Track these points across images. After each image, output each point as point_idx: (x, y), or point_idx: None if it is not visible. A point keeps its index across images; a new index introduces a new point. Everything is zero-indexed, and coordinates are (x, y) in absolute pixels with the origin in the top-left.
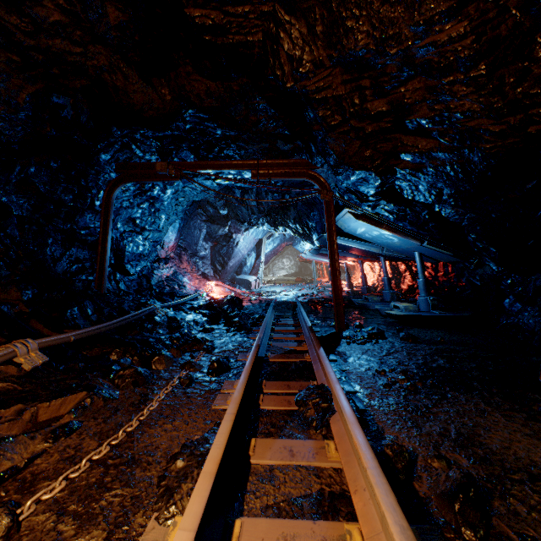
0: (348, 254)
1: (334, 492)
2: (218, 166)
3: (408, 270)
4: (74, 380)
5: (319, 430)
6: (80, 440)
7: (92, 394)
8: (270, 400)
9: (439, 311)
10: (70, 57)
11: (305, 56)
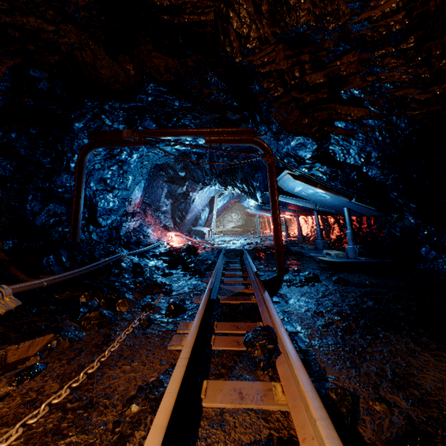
0: (287, 209)
1: (282, 438)
2: (176, 134)
3: (337, 222)
4: (44, 323)
5: (266, 371)
6: (43, 383)
7: (58, 336)
8: (220, 340)
9: (364, 258)
10: (44, 35)
11: (252, 33)
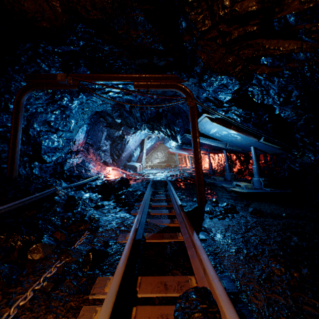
0: (201, 149)
1: None
2: (107, 78)
3: (238, 159)
4: None
5: None
6: None
7: None
8: (144, 317)
9: (269, 188)
10: None
11: None
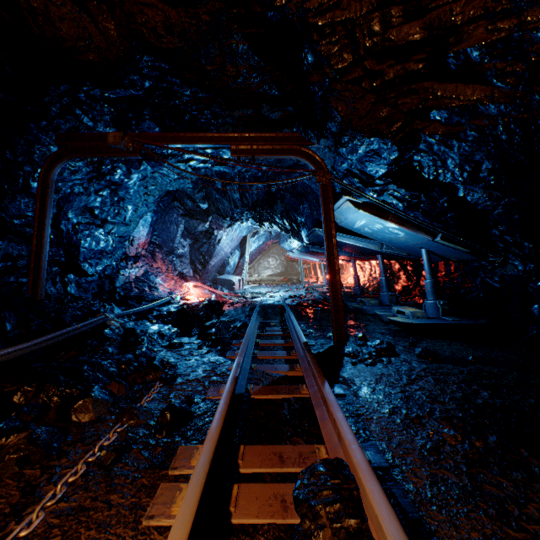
0: (340, 252)
1: None
2: (188, 140)
3: (403, 269)
4: None
5: None
6: None
7: None
8: (249, 497)
9: (451, 318)
10: None
11: None
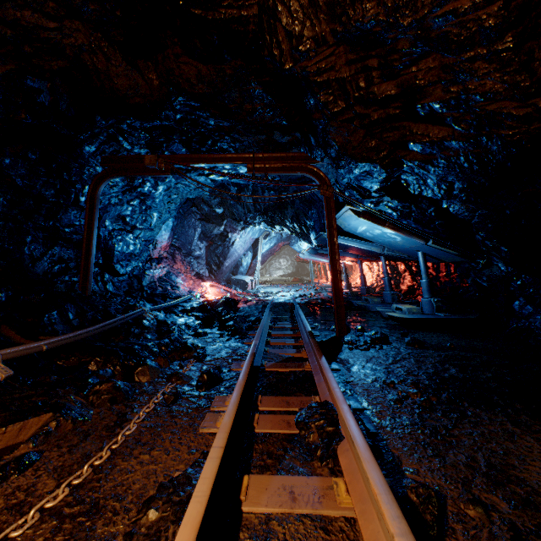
0: (347, 254)
1: None
2: (211, 160)
3: (408, 270)
4: (42, 398)
5: (324, 462)
6: (35, 479)
7: (58, 416)
8: (266, 421)
9: (443, 313)
10: (43, 33)
11: (306, 31)
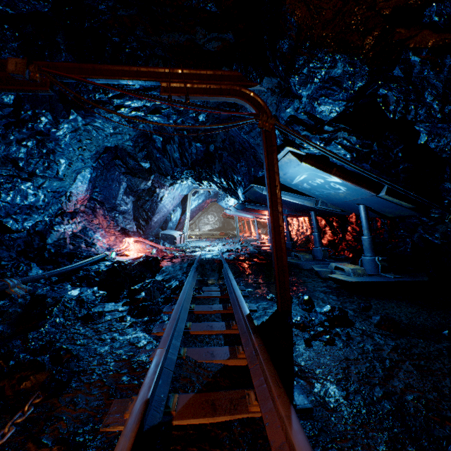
0: None
1: None
2: (110, 74)
3: (328, 225)
4: None
5: None
6: None
7: None
8: None
9: (391, 274)
10: None
11: None
